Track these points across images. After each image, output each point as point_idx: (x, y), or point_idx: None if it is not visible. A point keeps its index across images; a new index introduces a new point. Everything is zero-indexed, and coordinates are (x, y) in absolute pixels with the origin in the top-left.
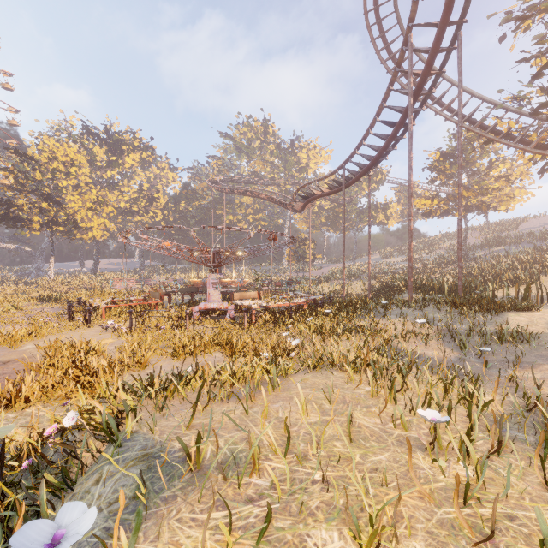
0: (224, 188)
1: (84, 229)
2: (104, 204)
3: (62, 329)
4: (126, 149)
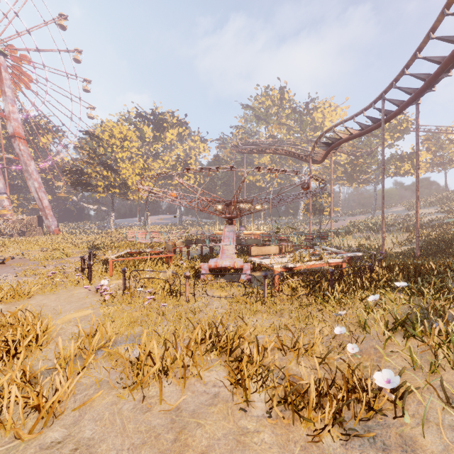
0: (244, 150)
1: (133, 190)
2: (149, 170)
3: (54, 287)
4: (166, 126)
